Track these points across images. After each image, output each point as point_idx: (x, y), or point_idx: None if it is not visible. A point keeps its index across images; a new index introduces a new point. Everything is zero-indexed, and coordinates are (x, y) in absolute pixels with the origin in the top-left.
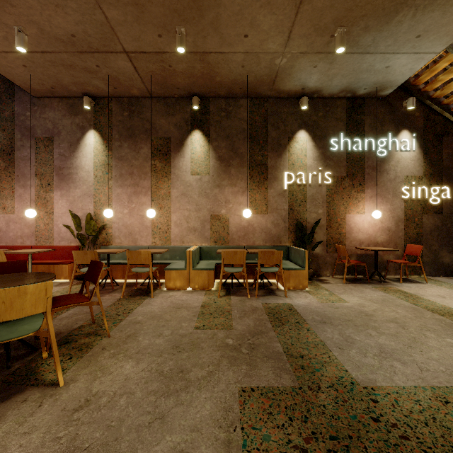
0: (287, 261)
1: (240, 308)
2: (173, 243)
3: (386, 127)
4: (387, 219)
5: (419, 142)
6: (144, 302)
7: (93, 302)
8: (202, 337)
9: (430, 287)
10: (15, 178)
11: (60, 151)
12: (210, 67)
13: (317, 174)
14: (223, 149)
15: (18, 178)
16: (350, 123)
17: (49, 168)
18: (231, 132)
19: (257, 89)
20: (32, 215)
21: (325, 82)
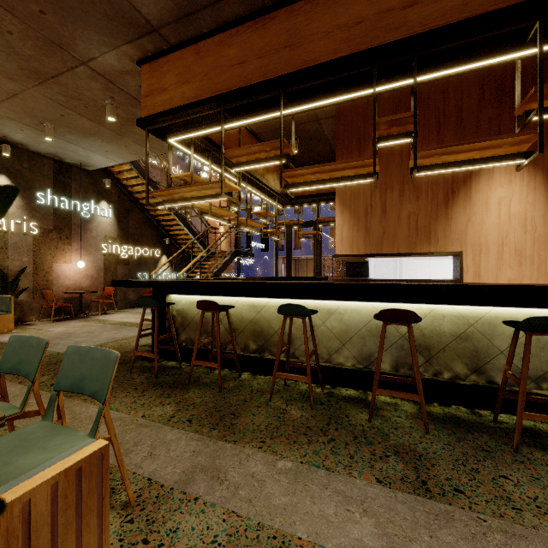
0: None
1: None
2: None
3: (90, 194)
4: (91, 268)
5: (114, 212)
6: None
7: None
8: None
9: (118, 314)
10: None
11: None
12: None
13: (22, 223)
14: None
15: None
16: (57, 183)
17: None
18: None
19: None
20: None
21: (32, 142)
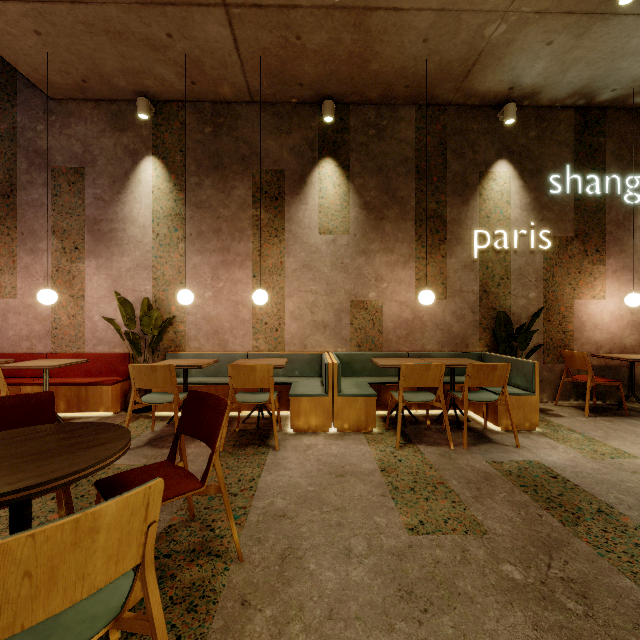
0: None
1: (456, 474)
2: (289, 349)
3: (639, 156)
4: None
5: None
6: (268, 461)
7: (207, 487)
8: (442, 558)
9: None
10: (18, 238)
11: (95, 191)
12: (368, 41)
13: (527, 233)
14: (372, 191)
15: (23, 237)
16: (580, 149)
17: (76, 220)
18: (386, 161)
19: (433, 88)
20: (51, 300)
21: (552, 76)
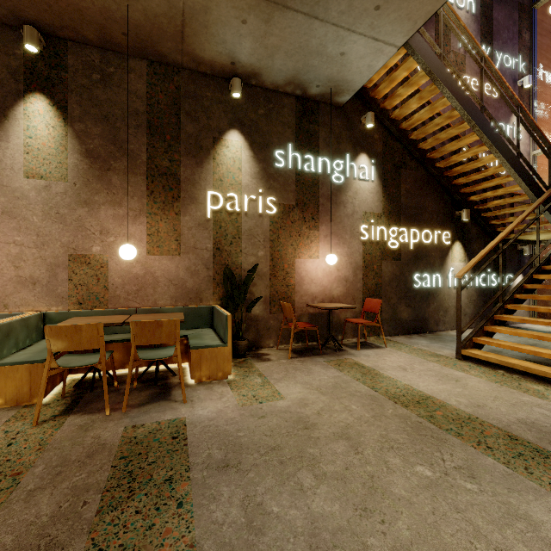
0: (209, 330)
1: (60, 454)
2: None
3: (344, 145)
4: (344, 266)
5: (378, 171)
6: None
7: None
8: None
9: (390, 353)
10: None
11: None
12: None
13: (256, 199)
14: (96, 139)
15: None
16: (300, 132)
17: None
18: (113, 110)
19: (156, 44)
20: None
21: (263, 59)
